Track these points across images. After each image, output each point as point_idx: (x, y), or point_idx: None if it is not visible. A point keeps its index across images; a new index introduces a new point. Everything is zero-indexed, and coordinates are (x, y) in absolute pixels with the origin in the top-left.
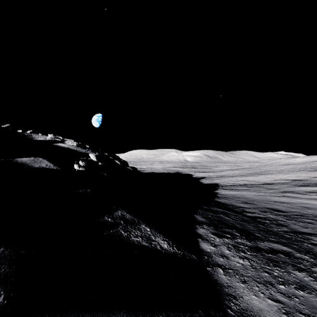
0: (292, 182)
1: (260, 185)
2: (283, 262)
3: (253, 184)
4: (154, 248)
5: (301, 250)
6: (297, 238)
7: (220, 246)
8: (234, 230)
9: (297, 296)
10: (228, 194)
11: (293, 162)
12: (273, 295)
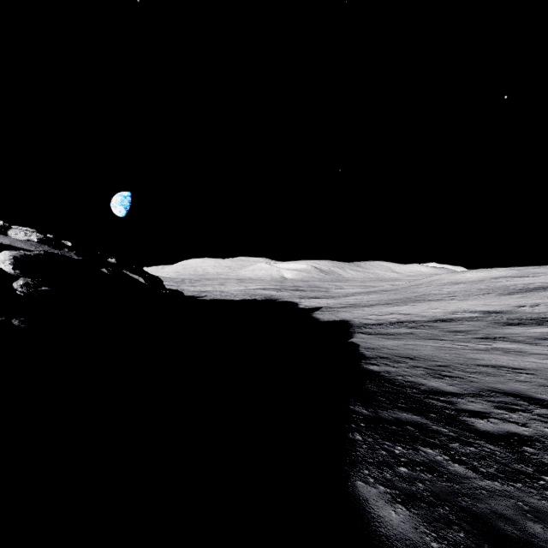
0: (487, 315)
1: (430, 323)
2: None
3: (416, 321)
4: None
5: None
6: None
7: None
8: None
9: None
10: (382, 348)
11: (463, 279)
12: None
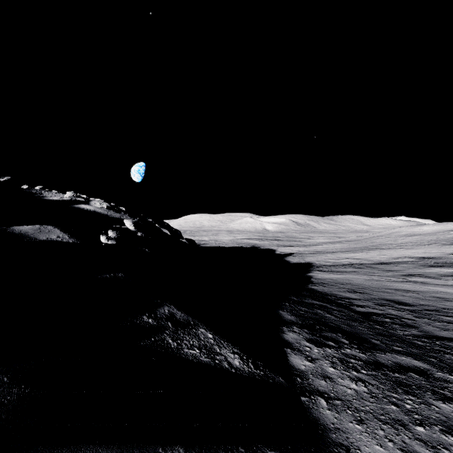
0: (420, 260)
1: (373, 265)
2: (418, 387)
3: (363, 264)
4: (219, 366)
5: (442, 366)
6: (434, 347)
7: (319, 360)
8: (340, 334)
9: (446, 445)
10: (327, 279)
11: (420, 231)
12: (408, 444)
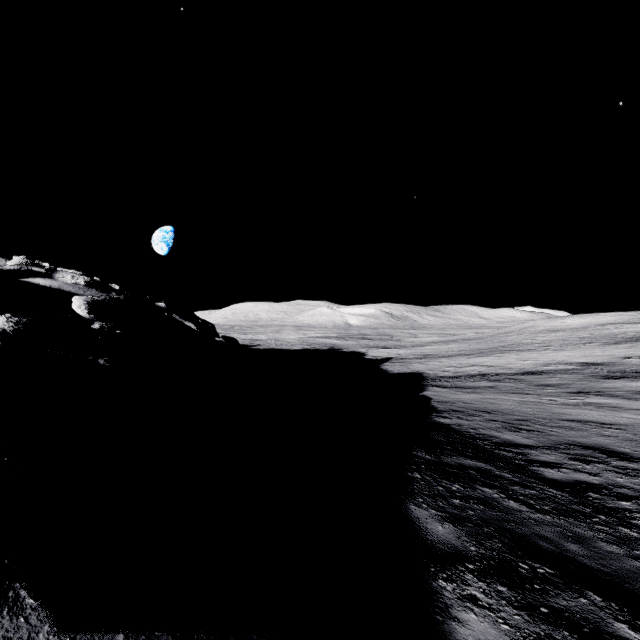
0: (584, 368)
1: (516, 376)
2: None
3: (501, 374)
4: None
5: None
6: None
7: None
8: (594, 594)
9: None
10: (457, 402)
11: (563, 326)
12: None
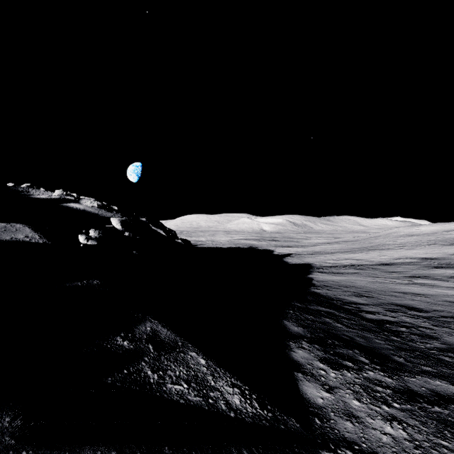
0: (422, 261)
1: (374, 266)
2: None
3: (364, 265)
4: (214, 408)
5: None
6: None
7: (339, 390)
8: (356, 350)
9: None
10: (329, 281)
11: (418, 232)
12: None
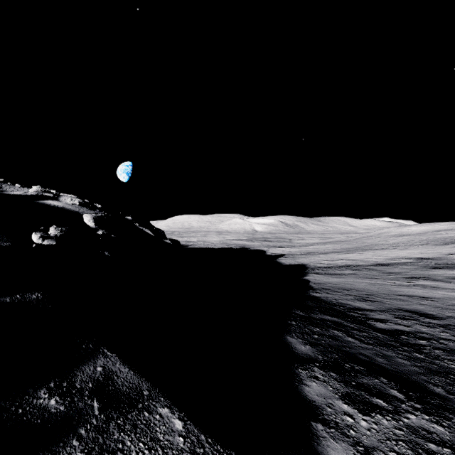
0: (419, 261)
1: (371, 267)
2: None
3: (360, 265)
4: None
5: None
6: None
7: (380, 453)
8: (383, 378)
9: None
10: (327, 283)
11: (409, 232)
12: None
